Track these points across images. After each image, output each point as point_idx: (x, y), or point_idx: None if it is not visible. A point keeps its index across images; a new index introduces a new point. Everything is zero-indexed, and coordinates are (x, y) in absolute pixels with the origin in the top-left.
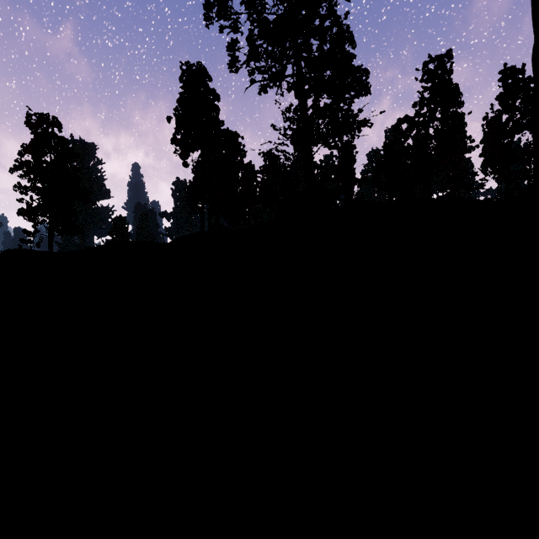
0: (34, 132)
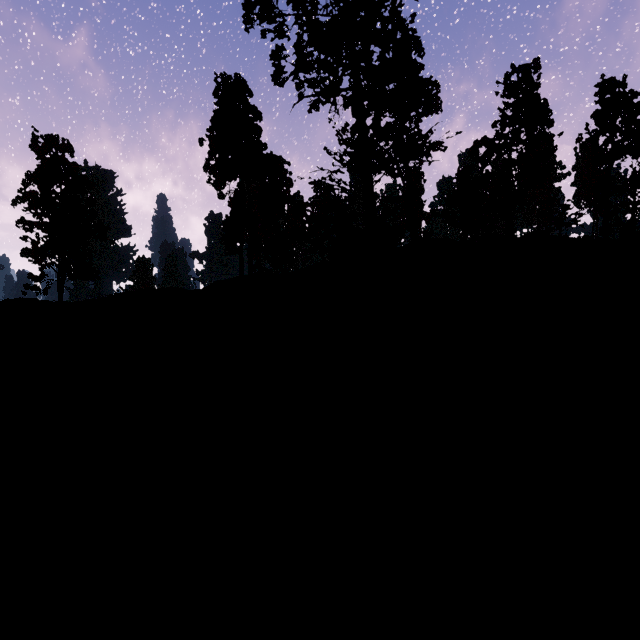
0: (41, 157)
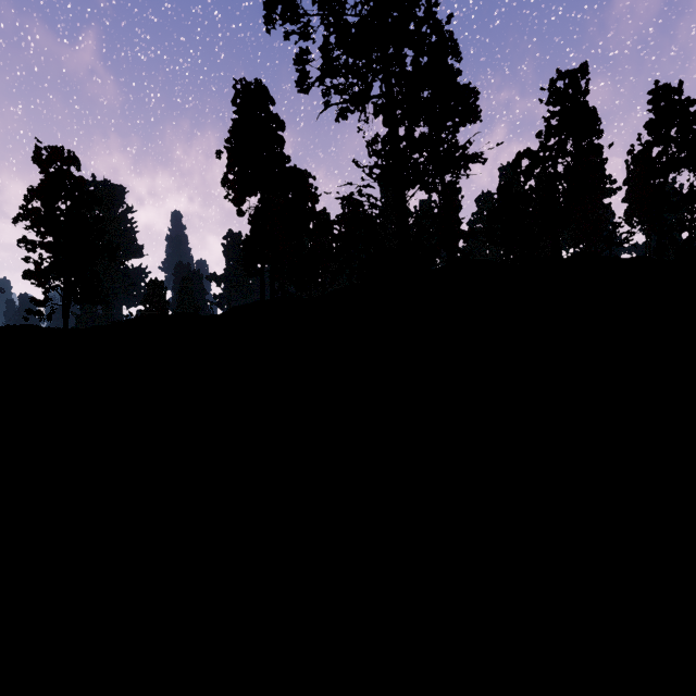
0: (45, 171)
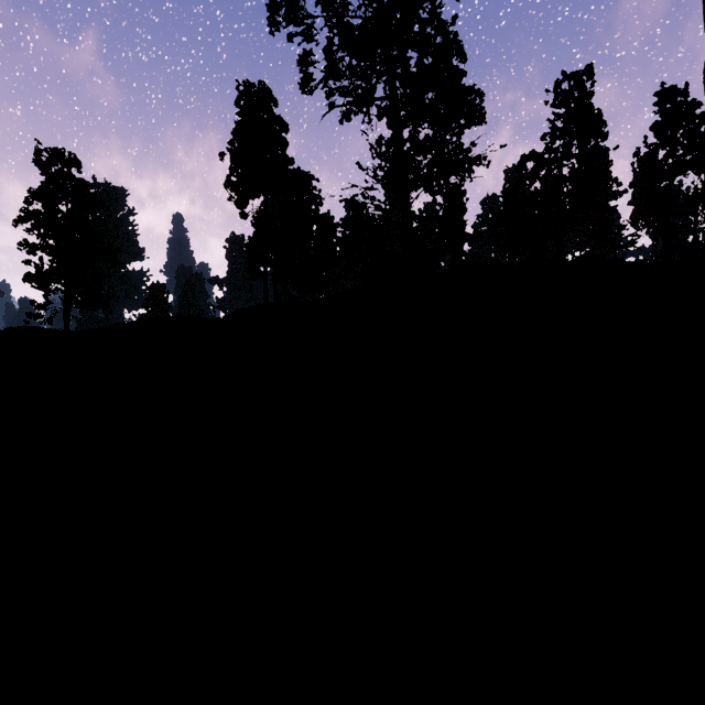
0: (46, 173)
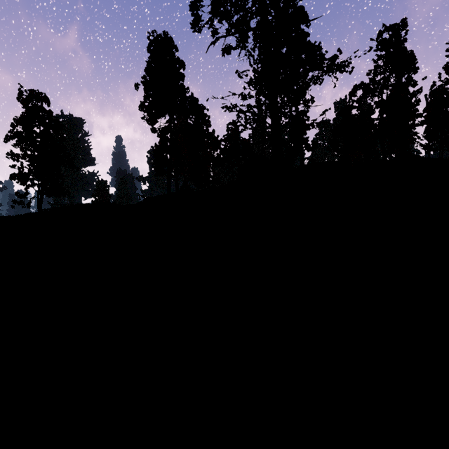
0: (25, 106)
